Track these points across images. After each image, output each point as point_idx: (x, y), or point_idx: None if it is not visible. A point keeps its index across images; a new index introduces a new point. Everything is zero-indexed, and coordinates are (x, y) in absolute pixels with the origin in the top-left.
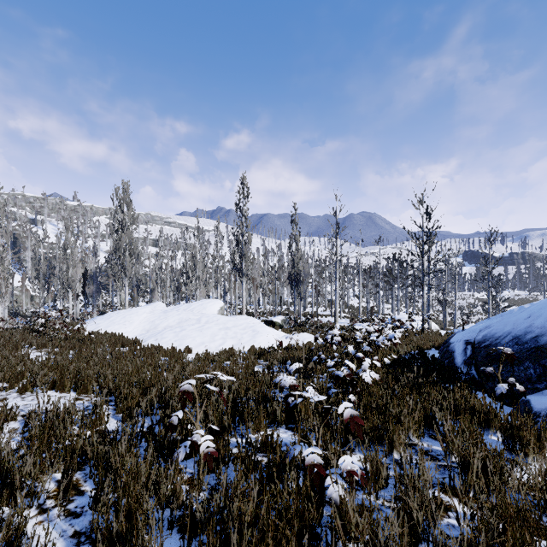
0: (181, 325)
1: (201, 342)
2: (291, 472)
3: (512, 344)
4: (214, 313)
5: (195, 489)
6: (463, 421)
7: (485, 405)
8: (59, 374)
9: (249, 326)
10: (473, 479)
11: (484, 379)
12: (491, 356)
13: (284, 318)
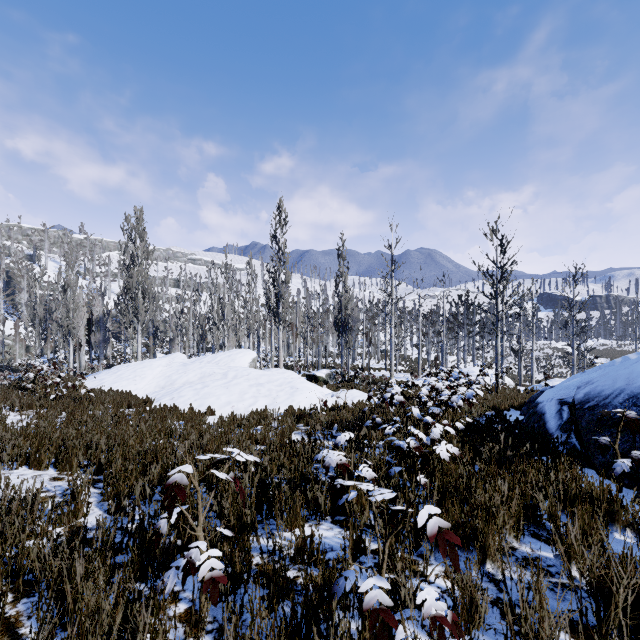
0: (204, 380)
1: (227, 401)
2: (340, 622)
3: (628, 405)
4: (245, 366)
5: (193, 631)
6: (582, 516)
7: (606, 491)
8: (35, 446)
9: (287, 381)
10: (618, 616)
11: (591, 451)
12: (599, 421)
13: (329, 372)
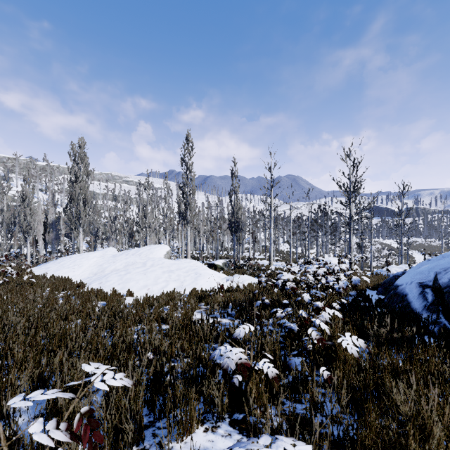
0: (127, 268)
1: (144, 285)
2: None
3: None
4: (161, 257)
5: None
6: None
7: None
8: None
9: (192, 268)
10: None
11: None
12: None
13: (225, 261)
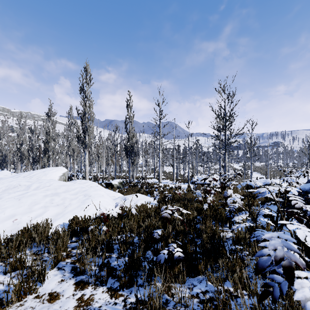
0: (6, 192)
1: (10, 214)
2: None
3: None
4: (55, 178)
5: None
6: None
7: None
8: None
9: (83, 190)
10: None
11: None
12: None
13: (121, 181)
